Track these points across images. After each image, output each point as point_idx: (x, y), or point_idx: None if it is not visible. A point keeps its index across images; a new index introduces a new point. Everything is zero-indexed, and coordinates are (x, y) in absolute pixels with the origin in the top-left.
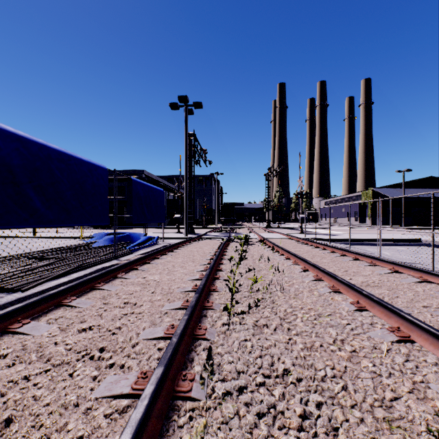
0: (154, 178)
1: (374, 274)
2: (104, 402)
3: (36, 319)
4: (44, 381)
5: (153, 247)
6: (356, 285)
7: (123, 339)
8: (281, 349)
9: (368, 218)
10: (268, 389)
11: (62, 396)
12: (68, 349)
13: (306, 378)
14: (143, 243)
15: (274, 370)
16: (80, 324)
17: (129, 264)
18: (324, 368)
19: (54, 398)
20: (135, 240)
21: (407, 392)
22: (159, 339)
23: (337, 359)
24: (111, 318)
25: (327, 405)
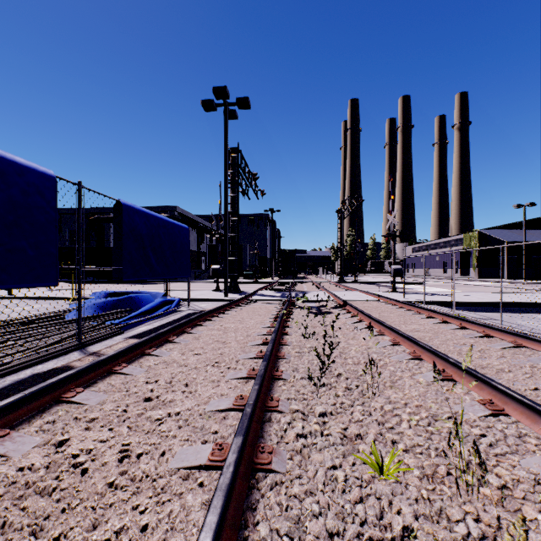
0: (191, 217)
1: None
2: None
3: None
4: None
5: (167, 317)
6: None
7: None
8: None
9: (472, 269)
10: None
11: None
12: None
13: None
14: (152, 310)
15: None
16: None
17: (50, 388)
18: None
19: None
20: (144, 304)
21: None
22: None
23: None
24: None
25: None
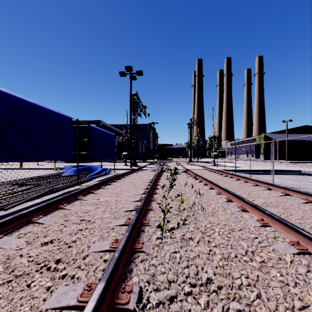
0: (108, 126)
1: (270, 196)
2: None
3: (8, 234)
4: (4, 291)
5: (106, 176)
6: (258, 205)
7: (76, 251)
8: (204, 260)
9: (261, 155)
10: (195, 298)
11: (17, 307)
12: (30, 261)
13: (226, 286)
14: (99, 173)
15: (199, 279)
16: (43, 238)
17: (87, 189)
18: (240, 276)
19: (10, 309)
20: (94, 171)
21: None
22: (105, 252)
23: (249, 268)
24: (69, 233)
25: None
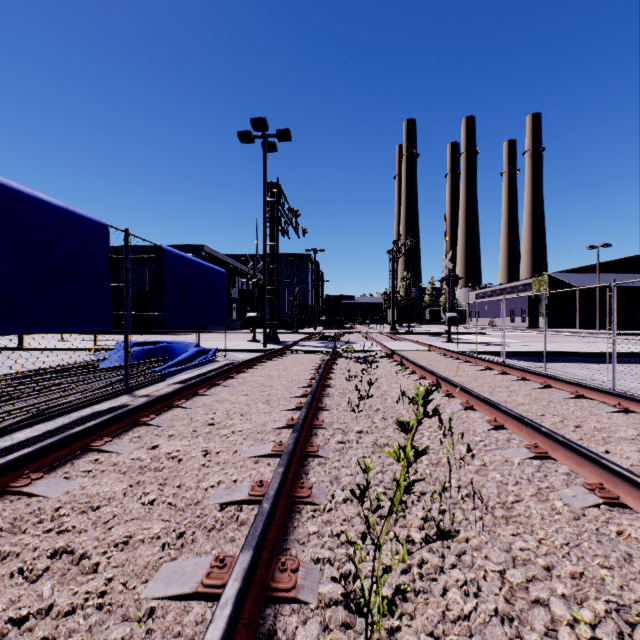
0: (220, 258)
1: None
2: None
3: None
4: None
5: (205, 367)
6: (635, 472)
7: None
8: None
9: (541, 318)
10: None
11: None
12: None
13: None
14: (189, 360)
15: None
16: None
17: (130, 413)
18: None
19: None
20: (178, 354)
21: None
22: None
23: None
24: None
25: None
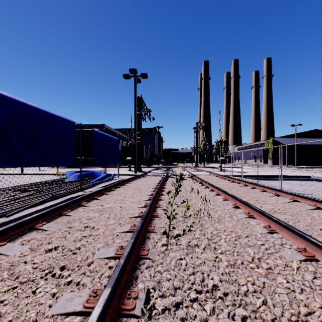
0: (112, 130)
1: (278, 203)
2: (59, 319)
3: (12, 241)
4: (10, 298)
5: (110, 181)
6: (265, 211)
7: (80, 258)
8: (210, 266)
9: (269, 160)
10: (200, 304)
11: (23, 313)
12: (35, 268)
13: (232, 293)
14: (103, 178)
15: (205, 286)
16: (47, 245)
17: (90, 195)
18: (246, 283)
19: (16, 315)
20: (97, 176)
21: (319, 307)
22: (110, 259)
23: (256, 275)
24: (73, 240)
25: (251, 319)
